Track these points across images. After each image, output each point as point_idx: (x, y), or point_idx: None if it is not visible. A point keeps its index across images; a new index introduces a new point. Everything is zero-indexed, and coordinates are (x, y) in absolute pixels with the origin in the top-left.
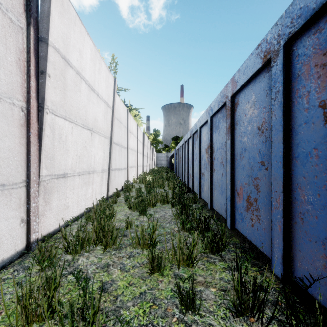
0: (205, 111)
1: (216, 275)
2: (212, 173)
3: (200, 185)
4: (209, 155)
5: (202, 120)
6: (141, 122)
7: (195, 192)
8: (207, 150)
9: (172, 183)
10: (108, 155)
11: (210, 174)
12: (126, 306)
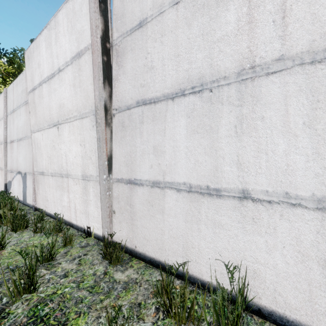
0: None
1: None
2: None
3: None
4: None
5: None
6: None
7: None
8: None
9: None
10: (96, 147)
11: None
12: None
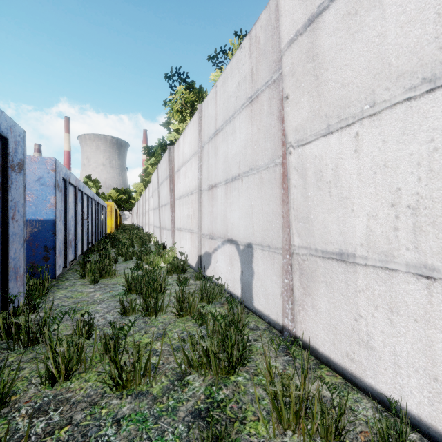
0: None
1: (25, 372)
2: None
3: None
4: None
5: None
6: None
7: None
8: None
9: None
10: None
11: None
12: (135, 331)
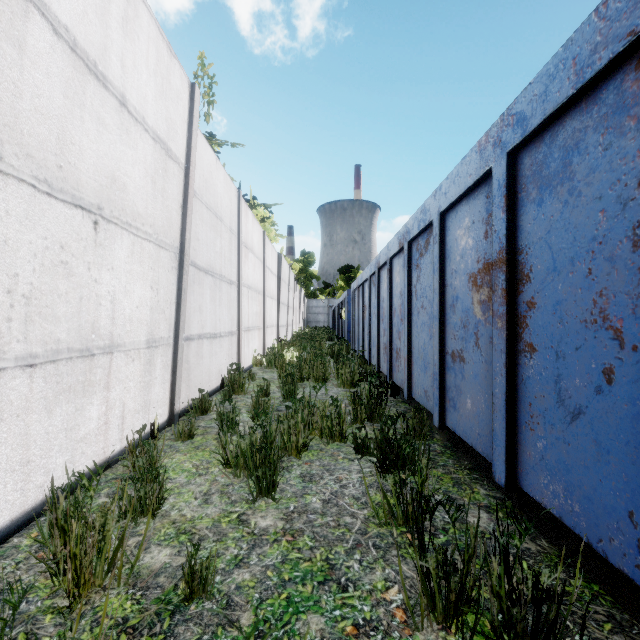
0: (475, 147)
1: None
2: (517, 359)
3: (441, 387)
4: (503, 293)
5: (454, 184)
6: (275, 233)
7: (420, 402)
8: (482, 278)
9: (349, 371)
10: (171, 297)
11: (508, 364)
12: None
